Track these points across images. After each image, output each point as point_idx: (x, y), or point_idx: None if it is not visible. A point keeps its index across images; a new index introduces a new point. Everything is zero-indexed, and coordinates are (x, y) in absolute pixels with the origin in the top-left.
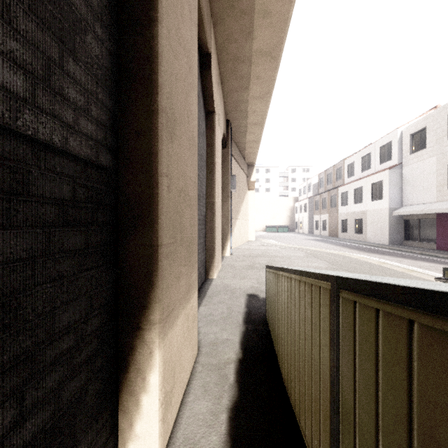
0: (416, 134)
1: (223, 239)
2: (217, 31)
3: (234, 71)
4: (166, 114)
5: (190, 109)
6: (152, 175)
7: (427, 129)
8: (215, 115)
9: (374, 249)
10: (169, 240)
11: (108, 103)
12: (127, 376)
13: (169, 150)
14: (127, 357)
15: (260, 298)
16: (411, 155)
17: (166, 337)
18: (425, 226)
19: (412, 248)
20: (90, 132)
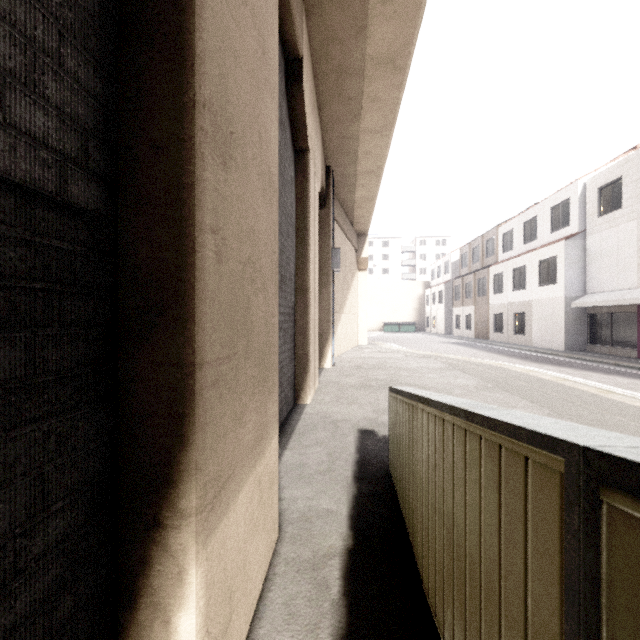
0: (606, 187)
1: (322, 343)
2: (312, 26)
3: (338, 89)
4: (214, 115)
5: (265, 125)
6: (183, 228)
7: (623, 180)
8: (310, 156)
9: (544, 357)
10: (219, 352)
11: (93, 83)
12: (136, 617)
13: (221, 184)
14: (134, 580)
15: (379, 436)
16: (599, 219)
17: (212, 537)
18: (621, 323)
19: (601, 355)
20: (42, 132)
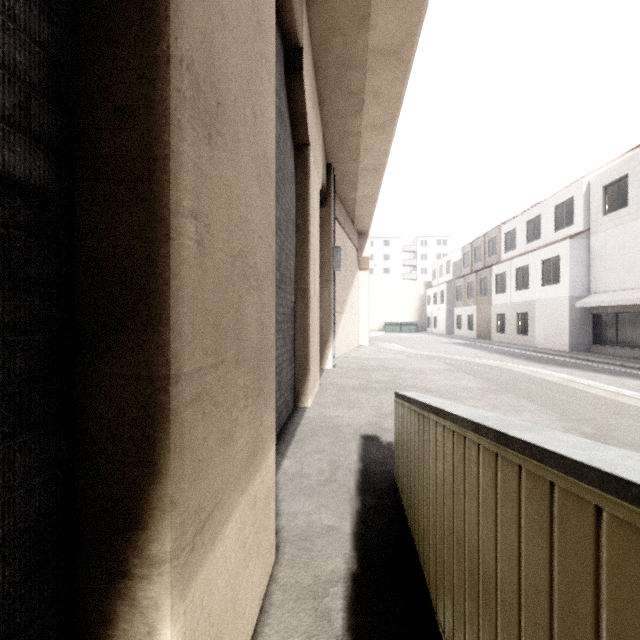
0: (611, 185)
1: (322, 344)
2: (312, 16)
3: (340, 83)
4: (195, 77)
5: (260, 105)
6: (154, 210)
7: (629, 178)
8: (310, 151)
9: (548, 358)
10: (202, 361)
11: (39, 27)
12: None
13: (204, 161)
14: None
15: (383, 443)
16: (604, 218)
17: (193, 583)
18: (627, 324)
19: (606, 356)
20: None
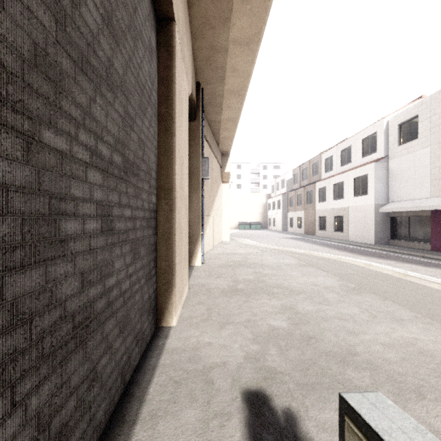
0: (404, 123)
1: (192, 243)
2: None
3: None
4: None
5: None
6: None
7: (419, 118)
8: (176, 29)
9: (364, 250)
10: None
11: None
12: None
13: None
14: None
15: (279, 415)
16: (400, 147)
17: None
18: (417, 224)
19: (403, 248)
20: None
